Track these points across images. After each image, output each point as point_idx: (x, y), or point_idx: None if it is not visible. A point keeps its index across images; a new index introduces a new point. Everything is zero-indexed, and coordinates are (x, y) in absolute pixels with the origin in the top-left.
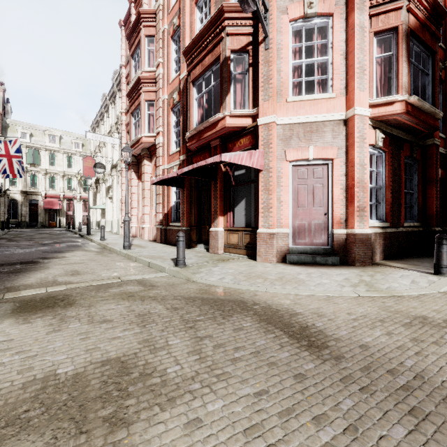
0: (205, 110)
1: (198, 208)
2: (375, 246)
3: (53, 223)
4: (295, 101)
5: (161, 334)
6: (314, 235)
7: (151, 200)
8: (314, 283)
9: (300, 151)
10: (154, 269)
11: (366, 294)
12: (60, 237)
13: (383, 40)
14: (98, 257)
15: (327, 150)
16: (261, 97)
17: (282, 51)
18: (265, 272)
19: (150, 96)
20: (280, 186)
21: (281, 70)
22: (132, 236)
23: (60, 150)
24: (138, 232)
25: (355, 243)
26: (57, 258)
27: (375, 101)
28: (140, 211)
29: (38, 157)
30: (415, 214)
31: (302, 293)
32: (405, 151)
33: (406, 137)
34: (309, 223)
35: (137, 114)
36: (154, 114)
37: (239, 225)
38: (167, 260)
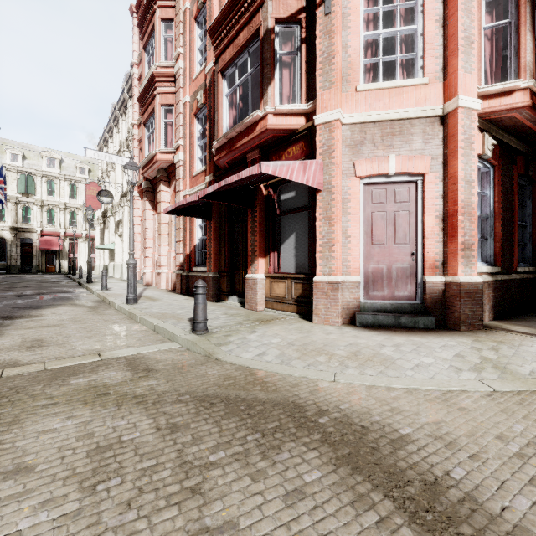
0: (239, 110)
1: (229, 247)
2: (483, 300)
3: (52, 268)
4: (369, 90)
5: (121, 519)
6: (396, 284)
7: (169, 237)
8: (411, 365)
9: (376, 163)
10: (162, 335)
11: (504, 387)
12: (51, 285)
13: (495, 4)
14: (88, 315)
15: (416, 161)
16: (319, 84)
17: (350, 17)
18: (329, 342)
19: (167, 98)
20: (347, 213)
21: (348, 45)
22: (145, 284)
23: (60, 176)
24: (153, 280)
25: (460, 297)
26: (27, 317)
27: (485, 90)
28: (155, 252)
29: (32, 185)
30: (528, 255)
31: (397, 385)
32: (519, 166)
33: (519, 147)
34: (388, 267)
35: (151, 125)
36: (172, 123)
37: (287, 271)
38: (183, 320)
